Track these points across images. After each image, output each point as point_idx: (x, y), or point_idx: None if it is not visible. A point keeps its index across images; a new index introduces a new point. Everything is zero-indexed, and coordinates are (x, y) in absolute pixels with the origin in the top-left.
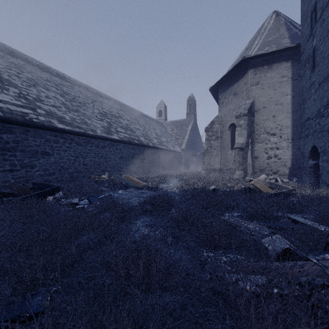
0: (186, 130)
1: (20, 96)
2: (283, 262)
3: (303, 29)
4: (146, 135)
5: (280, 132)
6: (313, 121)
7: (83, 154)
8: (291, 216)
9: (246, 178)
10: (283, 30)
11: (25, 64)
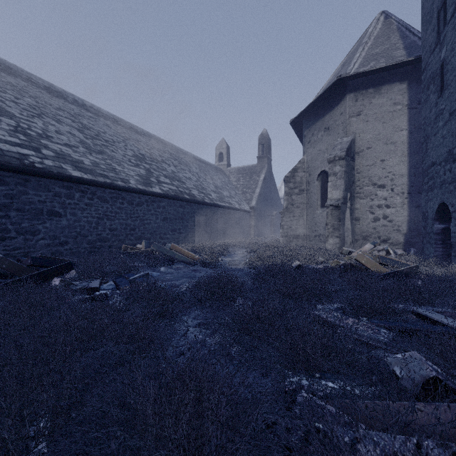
0: (257, 181)
1: (18, 130)
2: (429, 404)
3: (425, 35)
4: (201, 188)
5: (392, 184)
6: (441, 166)
7: (109, 214)
8: (418, 310)
9: (344, 248)
10: (395, 37)
11: (27, 85)
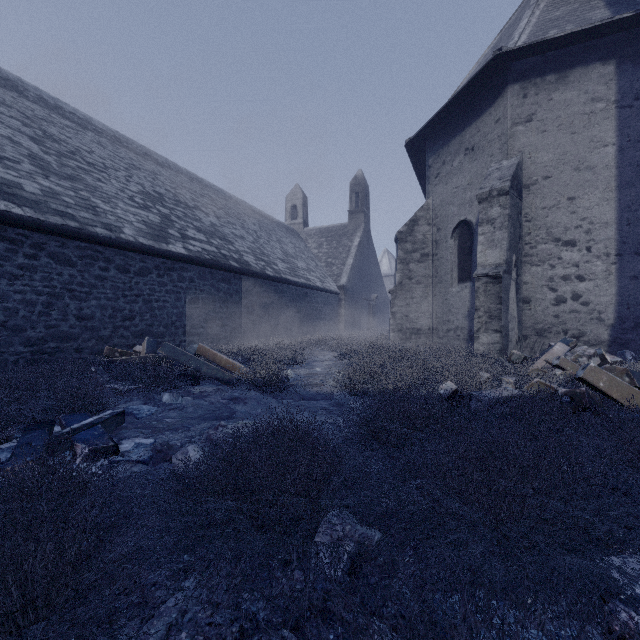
0: (348, 247)
1: None
2: None
3: None
4: (261, 253)
5: (589, 238)
6: None
7: (76, 289)
8: None
9: (514, 352)
10: None
11: None
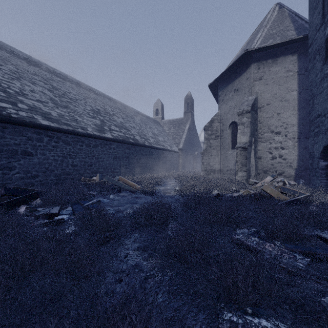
0: (183, 129)
1: None
2: None
3: (312, 18)
4: (142, 134)
5: (286, 131)
6: (325, 117)
7: (71, 154)
8: (322, 234)
9: (250, 180)
10: (288, 22)
11: (10, 56)
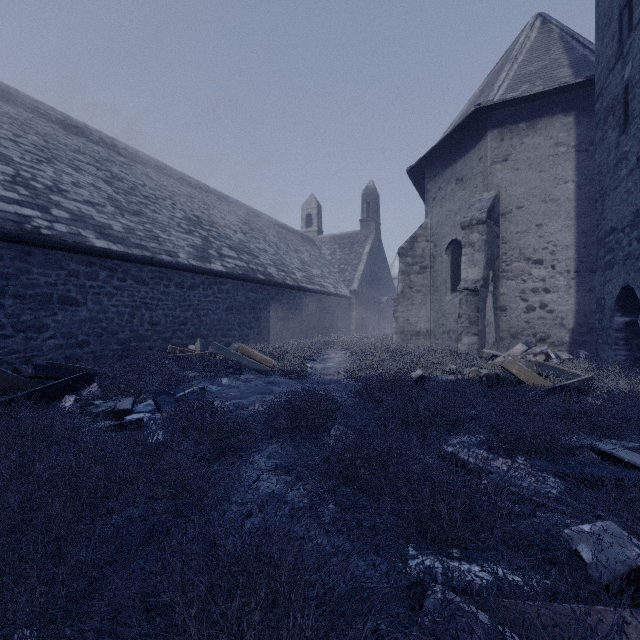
0: (360, 254)
1: (17, 181)
2: None
3: (601, 46)
4: (281, 264)
5: (553, 258)
6: (624, 234)
7: (149, 302)
8: (599, 445)
9: (484, 351)
10: (557, 50)
11: (33, 118)
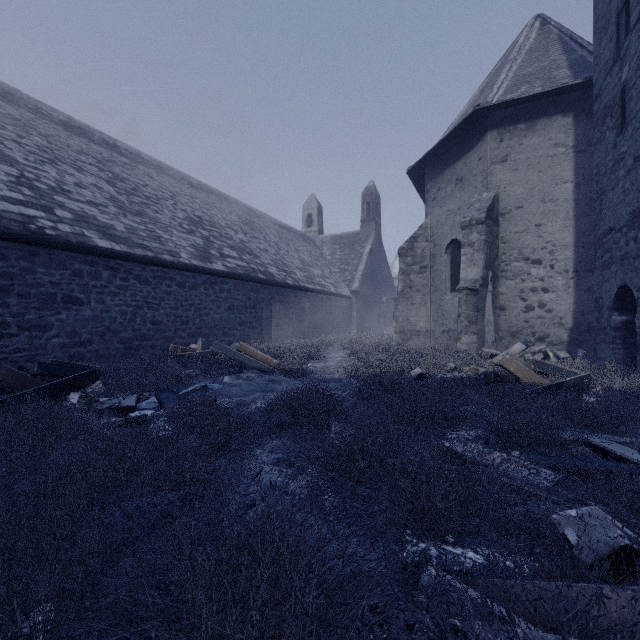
0: (360, 254)
1: (21, 182)
2: (621, 588)
3: (599, 47)
4: (282, 264)
5: (552, 258)
6: (621, 234)
7: (151, 301)
8: (593, 440)
9: (483, 350)
10: (556, 51)
11: (36, 119)
